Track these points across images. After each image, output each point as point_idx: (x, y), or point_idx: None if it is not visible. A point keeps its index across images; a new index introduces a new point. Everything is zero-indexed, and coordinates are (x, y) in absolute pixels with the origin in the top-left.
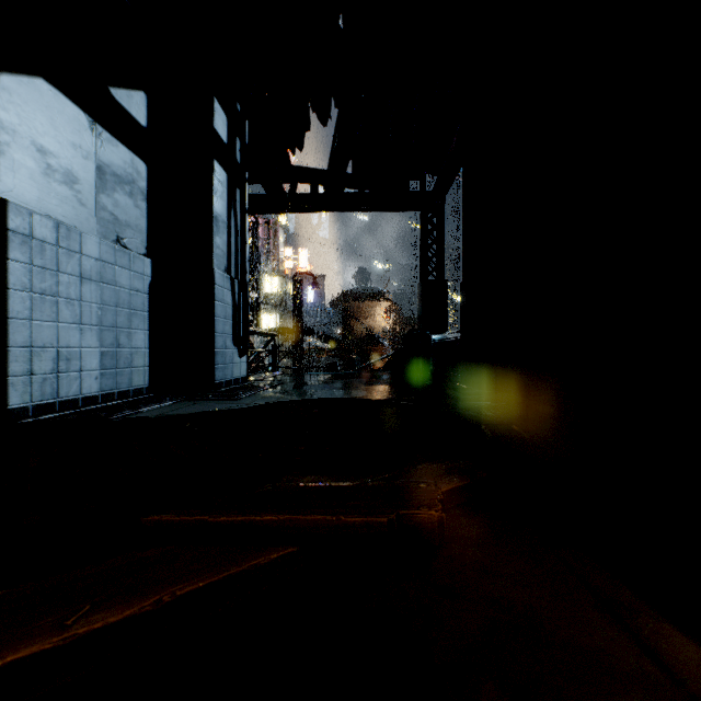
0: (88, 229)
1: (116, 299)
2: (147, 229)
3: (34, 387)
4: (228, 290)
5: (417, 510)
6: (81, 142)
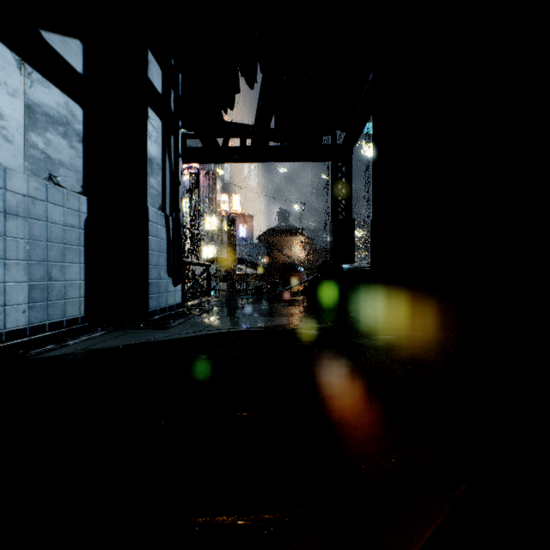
0: (14, 165)
1: (47, 234)
2: (83, 169)
3: None
4: (162, 226)
5: None
6: (6, 79)
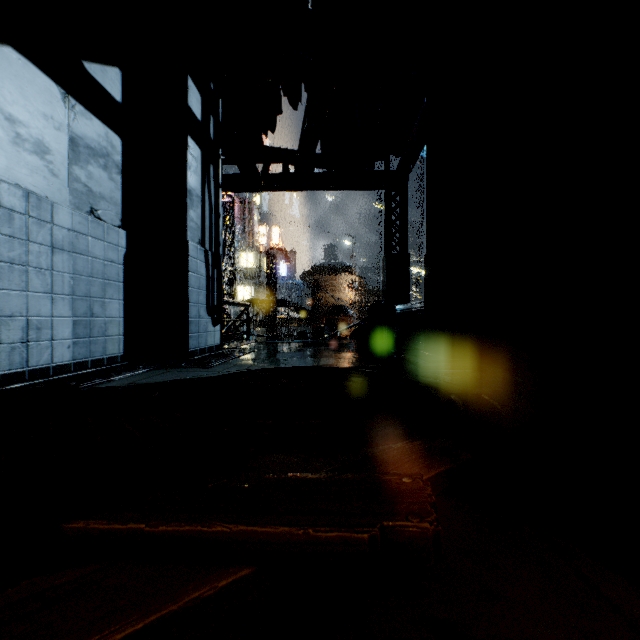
0: (60, 199)
1: (90, 269)
2: (122, 202)
3: (1, 356)
4: (202, 262)
5: (406, 521)
6: (53, 113)
